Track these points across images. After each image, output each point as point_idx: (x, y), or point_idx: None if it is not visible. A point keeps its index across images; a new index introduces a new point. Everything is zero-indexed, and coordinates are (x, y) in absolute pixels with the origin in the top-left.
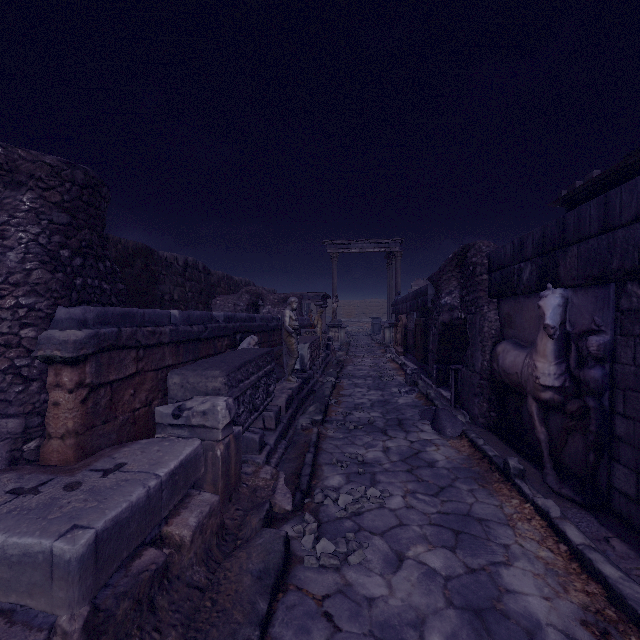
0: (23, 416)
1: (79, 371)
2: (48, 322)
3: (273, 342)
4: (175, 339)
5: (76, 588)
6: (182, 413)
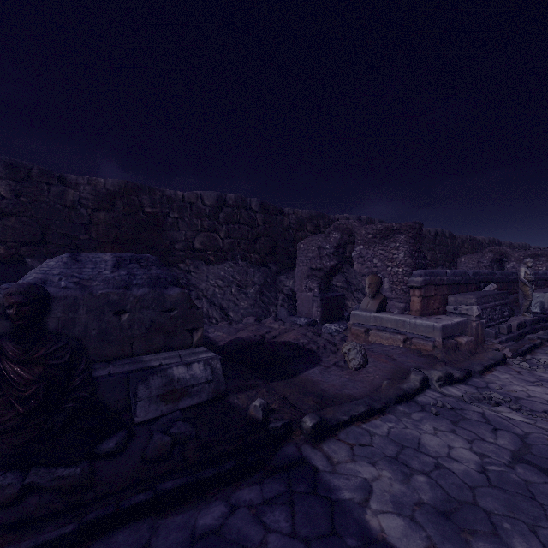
0: (404, 303)
1: (420, 291)
2: (410, 275)
3: (513, 290)
4: (448, 283)
5: (439, 333)
6: (457, 308)
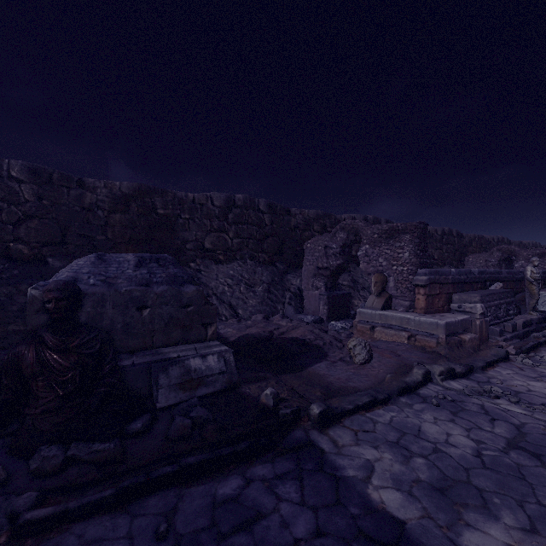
0: (409, 301)
1: (424, 289)
2: (415, 274)
3: (519, 289)
4: (453, 281)
5: (443, 330)
6: (461, 306)
